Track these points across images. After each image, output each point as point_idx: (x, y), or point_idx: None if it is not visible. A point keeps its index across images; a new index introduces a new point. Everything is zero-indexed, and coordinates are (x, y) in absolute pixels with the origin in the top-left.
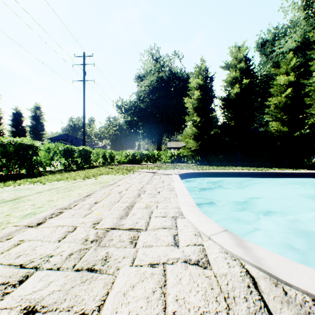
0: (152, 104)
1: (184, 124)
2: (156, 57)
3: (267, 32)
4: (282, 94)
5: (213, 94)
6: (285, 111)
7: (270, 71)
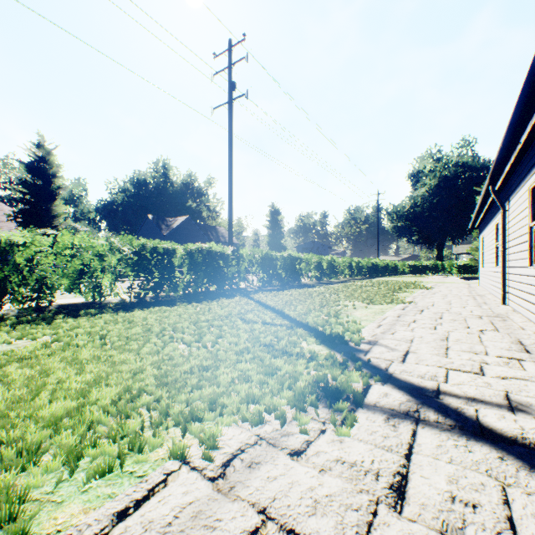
0: (431, 208)
1: None
2: (437, 158)
3: None
4: None
5: None
6: None
7: None
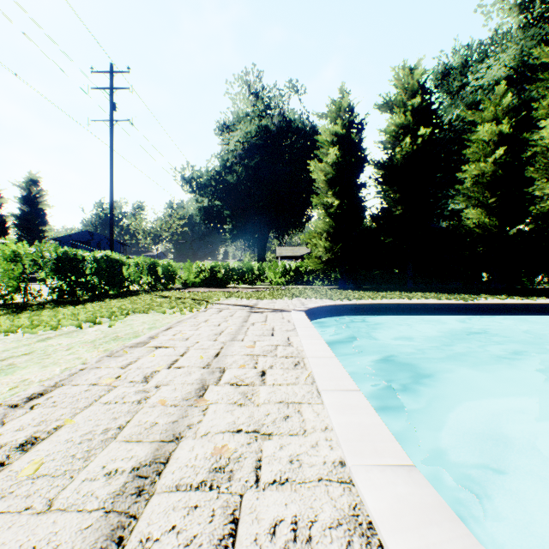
0: (249, 176)
1: (307, 214)
2: (256, 89)
3: (453, 53)
4: (488, 159)
5: (364, 155)
6: (493, 191)
7: (466, 116)
